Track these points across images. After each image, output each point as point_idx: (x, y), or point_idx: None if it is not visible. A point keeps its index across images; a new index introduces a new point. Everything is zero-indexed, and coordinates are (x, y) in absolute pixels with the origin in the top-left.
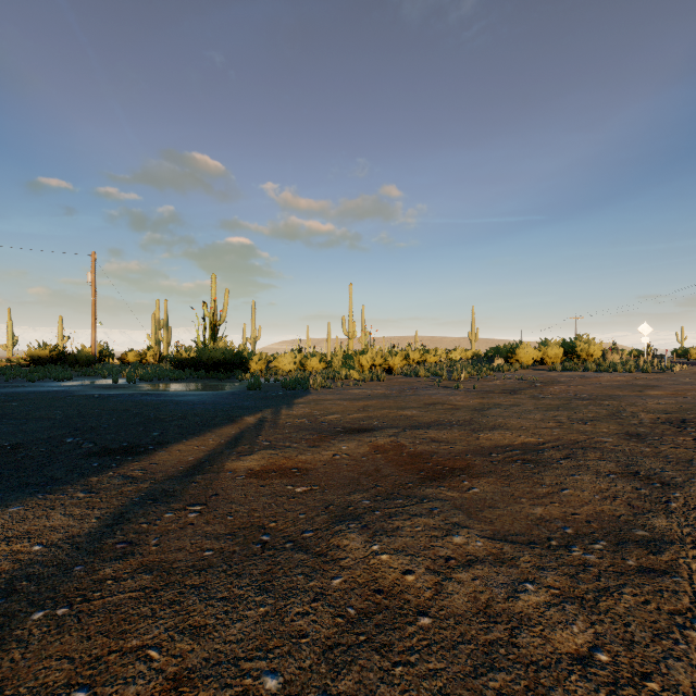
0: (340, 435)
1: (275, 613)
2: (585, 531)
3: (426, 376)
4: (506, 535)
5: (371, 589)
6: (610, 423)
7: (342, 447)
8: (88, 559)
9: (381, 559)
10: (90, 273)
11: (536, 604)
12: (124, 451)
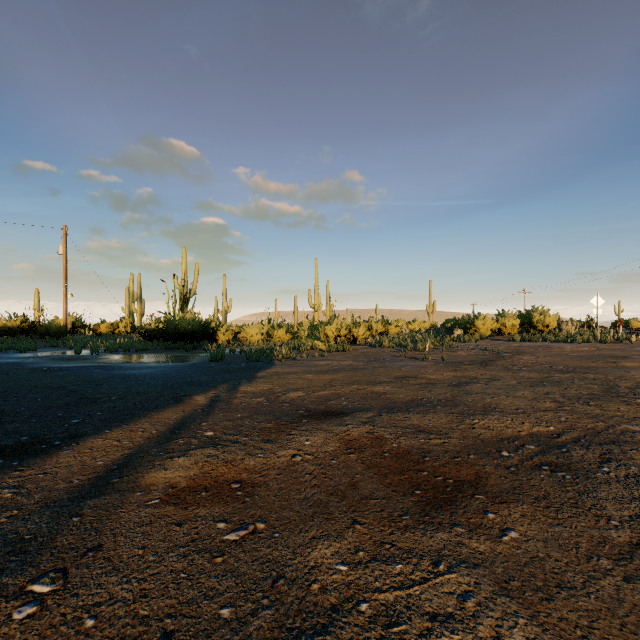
0: (303, 422)
1: None
2: None
3: (391, 347)
4: None
5: None
6: (616, 403)
7: (304, 442)
8: None
9: None
10: (61, 246)
11: None
12: (16, 451)
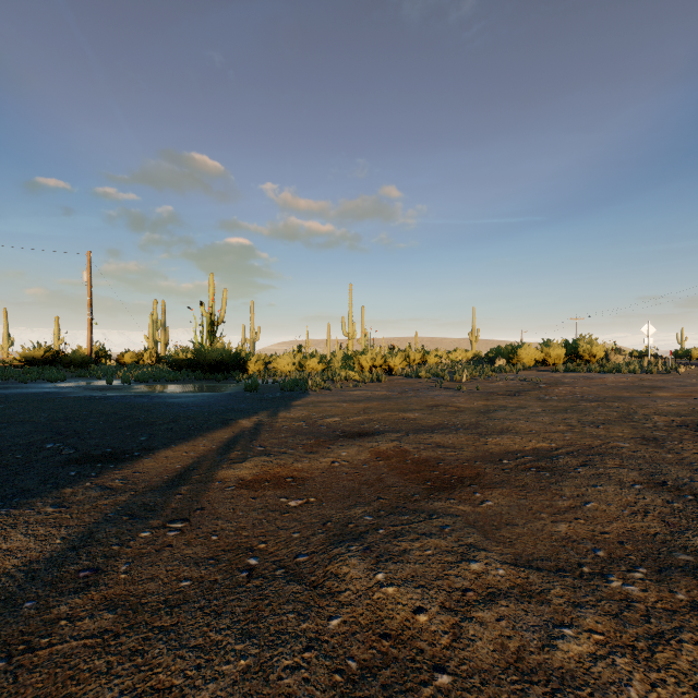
0: (340, 440)
1: (259, 669)
2: (619, 554)
3: (427, 377)
4: (529, 560)
5: (376, 634)
6: (624, 426)
7: (341, 453)
8: (43, 592)
9: (387, 592)
10: (86, 272)
11: (579, 655)
12: (107, 458)
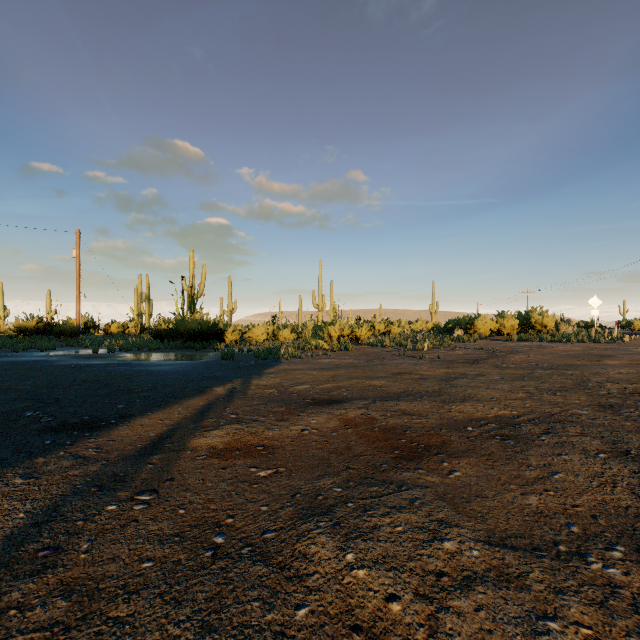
0: (310, 407)
1: None
2: (594, 530)
3: (391, 346)
4: (503, 537)
5: (346, 626)
6: (579, 394)
7: (311, 421)
8: None
9: (357, 576)
10: (75, 249)
11: None
12: (83, 426)
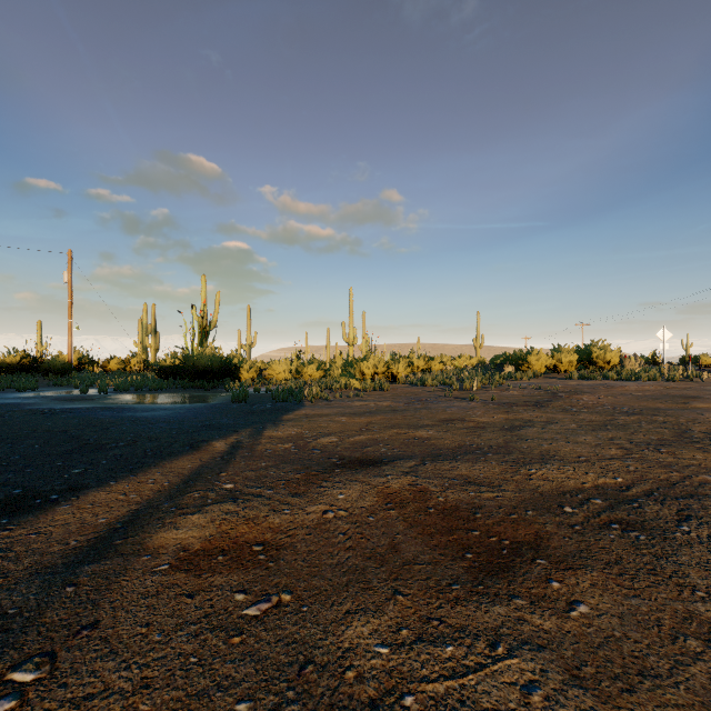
0: (336, 472)
1: None
2: None
3: (434, 386)
4: None
5: None
6: (691, 450)
7: (337, 496)
8: None
9: None
10: (66, 273)
11: None
12: (6, 506)
